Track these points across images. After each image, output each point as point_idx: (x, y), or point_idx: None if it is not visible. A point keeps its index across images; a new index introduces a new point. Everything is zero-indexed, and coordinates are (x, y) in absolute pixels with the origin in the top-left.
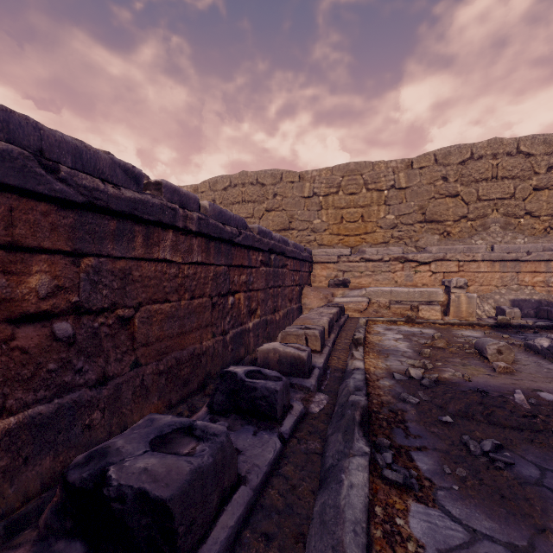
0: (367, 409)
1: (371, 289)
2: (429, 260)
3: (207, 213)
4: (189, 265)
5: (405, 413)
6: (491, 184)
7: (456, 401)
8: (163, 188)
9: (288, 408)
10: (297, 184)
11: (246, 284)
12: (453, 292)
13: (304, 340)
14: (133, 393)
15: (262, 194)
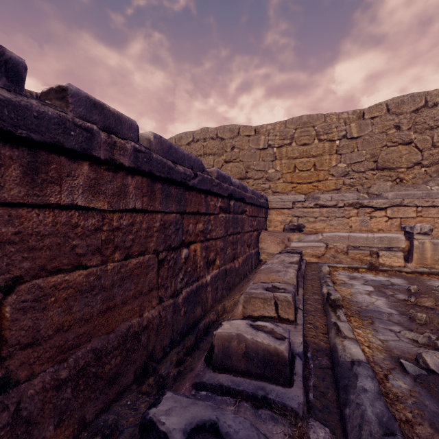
0: None
1: (328, 234)
2: (386, 206)
3: (151, 147)
4: (122, 213)
5: None
6: None
7: None
8: (70, 97)
9: None
10: (253, 137)
11: (203, 233)
12: (416, 238)
13: (273, 306)
14: None
15: (221, 147)
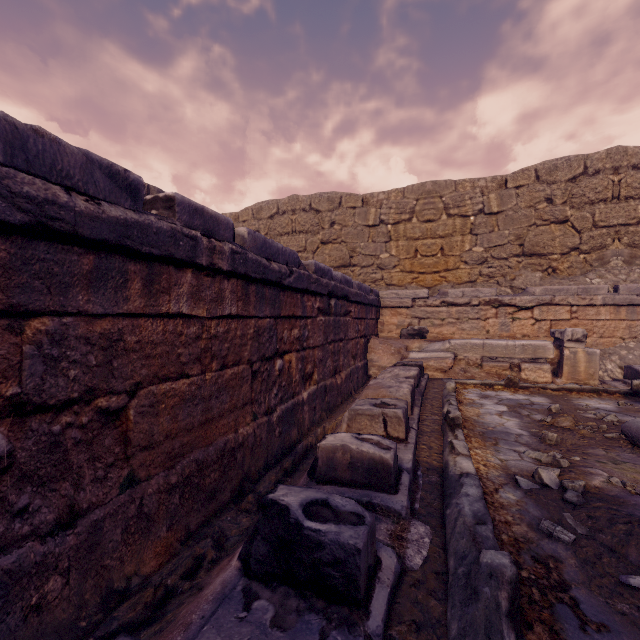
0: (518, 585)
1: (458, 341)
2: (532, 304)
3: (245, 245)
4: (218, 320)
5: (561, 565)
6: (611, 206)
7: (639, 542)
8: (177, 206)
9: (374, 567)
10: (360, 210)
11: (299, 341)
12: (567, 347)
13: (381, 423)
14: (124, 530)
15: (316, 223)
